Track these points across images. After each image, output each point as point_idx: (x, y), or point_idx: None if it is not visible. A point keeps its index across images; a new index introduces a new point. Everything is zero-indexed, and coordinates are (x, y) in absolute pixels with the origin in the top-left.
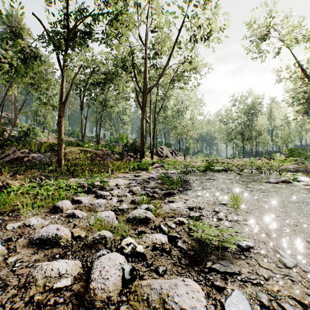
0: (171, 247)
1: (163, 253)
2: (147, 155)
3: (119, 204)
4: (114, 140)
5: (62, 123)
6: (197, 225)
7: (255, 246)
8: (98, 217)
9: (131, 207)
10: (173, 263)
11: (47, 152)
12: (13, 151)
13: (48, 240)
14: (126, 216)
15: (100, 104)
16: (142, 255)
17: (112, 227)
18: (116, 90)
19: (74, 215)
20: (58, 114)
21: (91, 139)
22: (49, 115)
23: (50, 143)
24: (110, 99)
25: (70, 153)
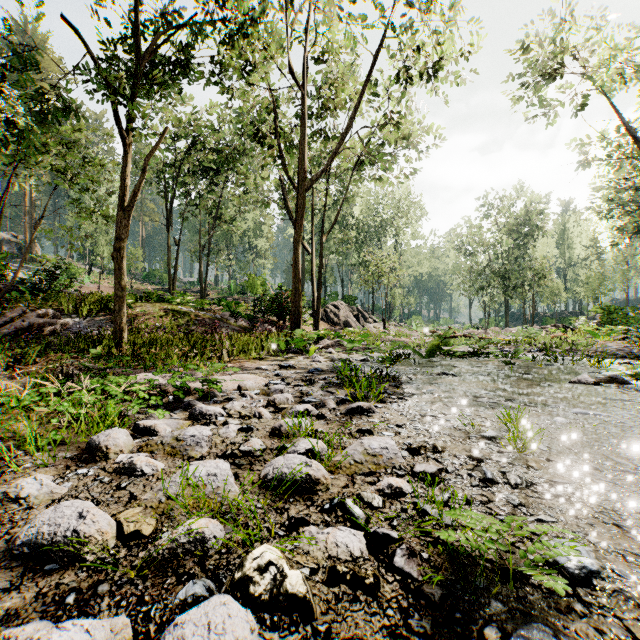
0: (379, 573)
1: (359, 591)
2: (307, 320)
3: (244, 438)
4: (236, 289)
5: (123, 252)
6: (437, 500)
7: (602, 568)
8: (190, 477)
9: (273, 445)
10: (388, 627)
11: (95, 315)
12: (22, 312)
13: (54, 549)
14: (260, 470)
15: (209, 215)
16: (302, 602)
17: (224, 503)
18: (241, 186)
19: (133, 468)
20: (116, 233)
21: (189, 288)
22: (101, 238)
23: (101, 295)
24: (229, 203)
25: (143, 317)
